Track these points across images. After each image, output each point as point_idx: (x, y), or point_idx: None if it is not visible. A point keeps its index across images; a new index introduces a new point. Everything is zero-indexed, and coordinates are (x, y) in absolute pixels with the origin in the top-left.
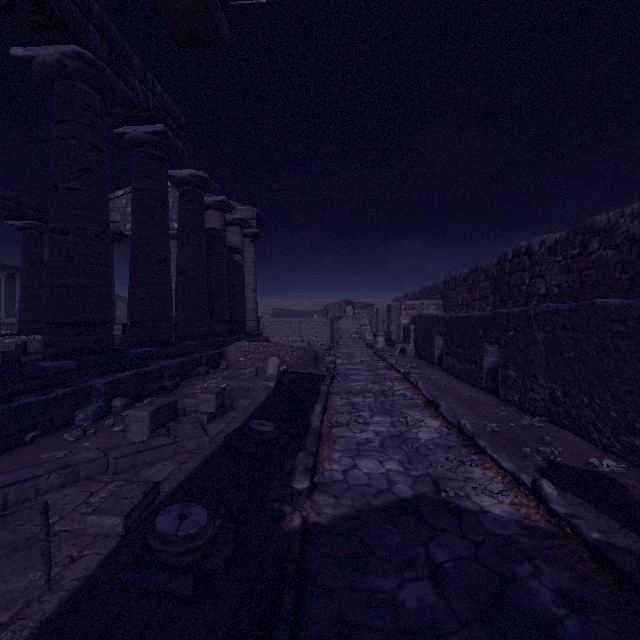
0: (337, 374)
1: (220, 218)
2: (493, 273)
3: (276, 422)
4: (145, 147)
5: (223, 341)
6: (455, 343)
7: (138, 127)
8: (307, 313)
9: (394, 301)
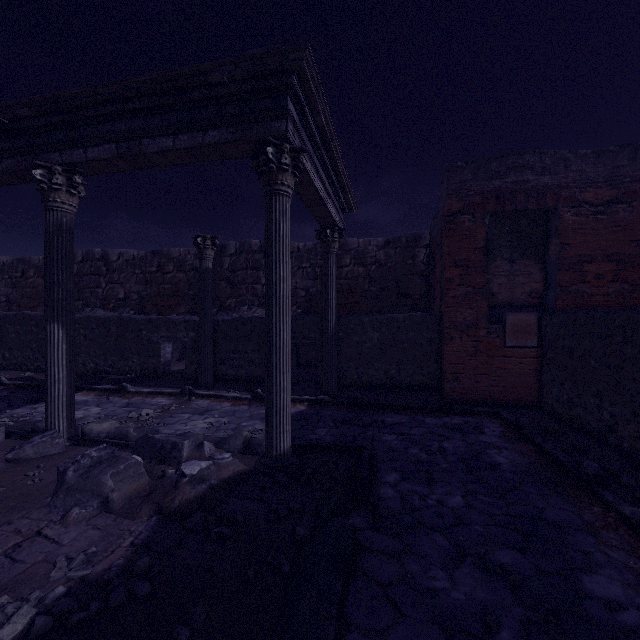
0: None
1: None
2: None
3: None
4: None
5: None
6: None
7: None
8: None
9: None
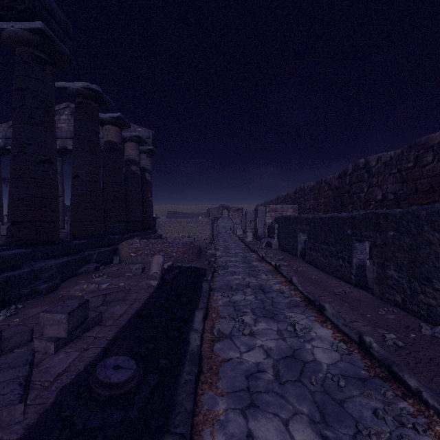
0: (217, 267)
1: (117, 132)
2: (335, 184)
3: (146, 345)
4: (26, 46)
5: (118, 238)
6: (319, 240)
7: (15, 23)
8: (194, 215)
9: (256, 206)
